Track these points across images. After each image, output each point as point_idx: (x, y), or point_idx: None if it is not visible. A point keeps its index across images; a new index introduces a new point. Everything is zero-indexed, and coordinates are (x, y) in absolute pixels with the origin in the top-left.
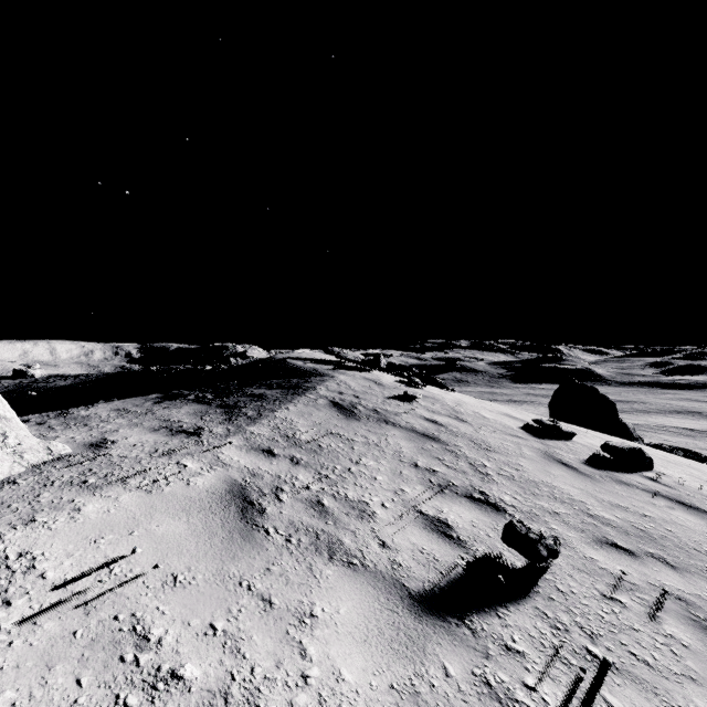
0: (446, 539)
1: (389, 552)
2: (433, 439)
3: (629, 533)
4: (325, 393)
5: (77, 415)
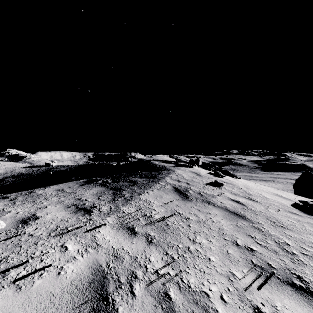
0: None
1: None
2: (241, 217)
3: None
4: (170, 181)
5: (35, 194)
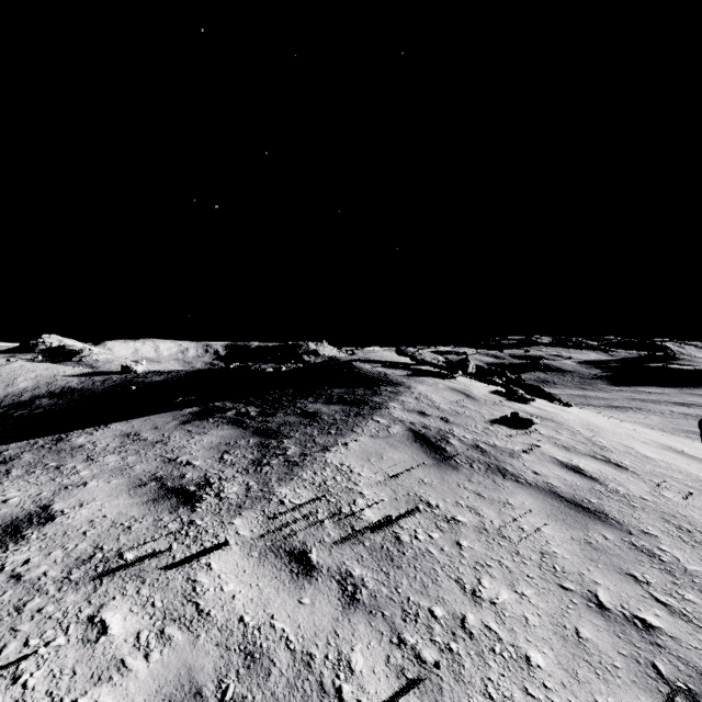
0: None
1: None
2: (596, 515)
3: None
4: (400, 415)
5: (68, 445)
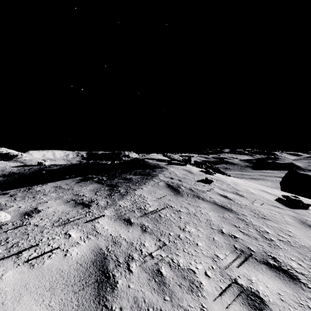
0: None
1: None
2: (228, 209)
3: None
4: (163, 178)
5: (34, 190)
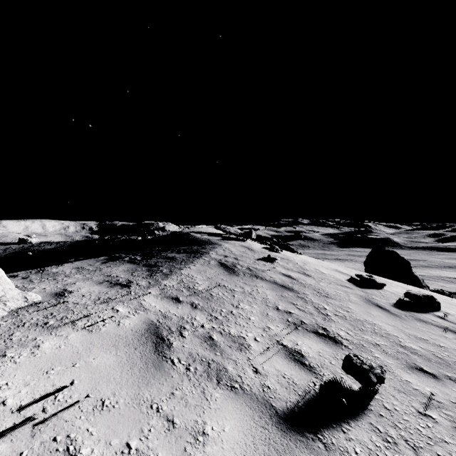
0: (301, 366)
1: (260, 377)
2: (289, 289)
3: (431, 360)
4: (215, 256)
5: (50, 272)
